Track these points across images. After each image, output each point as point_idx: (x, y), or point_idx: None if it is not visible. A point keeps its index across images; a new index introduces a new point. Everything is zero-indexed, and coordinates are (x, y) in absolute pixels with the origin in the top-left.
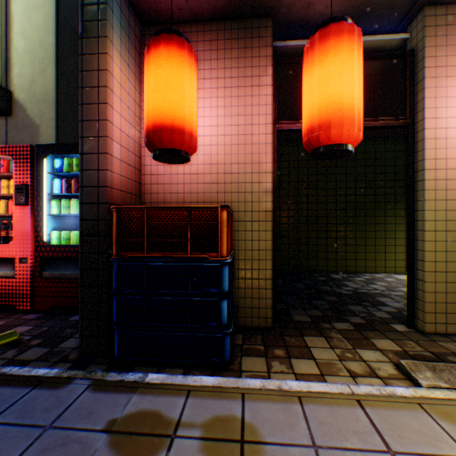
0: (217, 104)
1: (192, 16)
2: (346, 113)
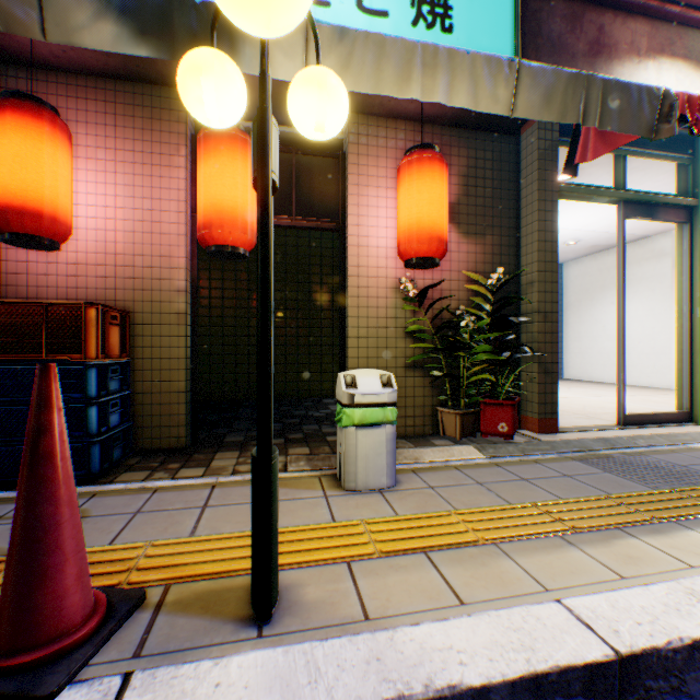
0: (116, 181)
1: (78, 67)
2: (229, 216)
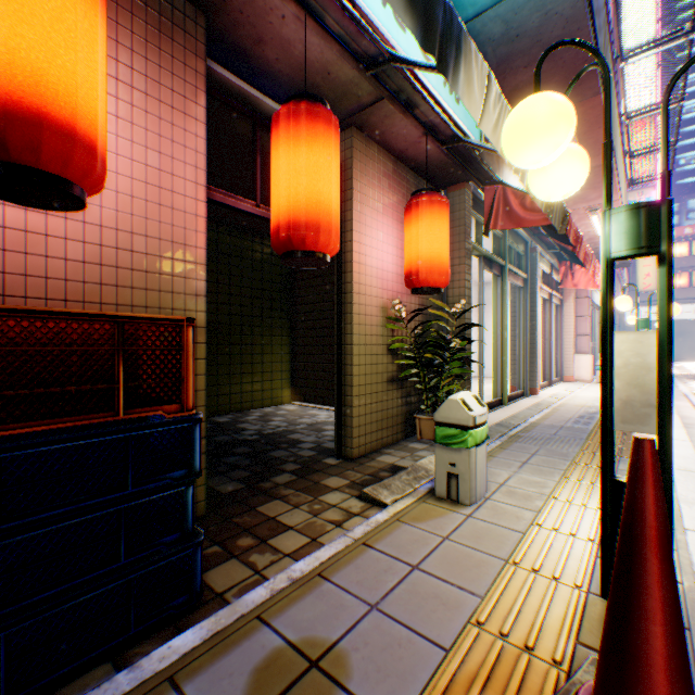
0: None
1: None
2: (334, 220)
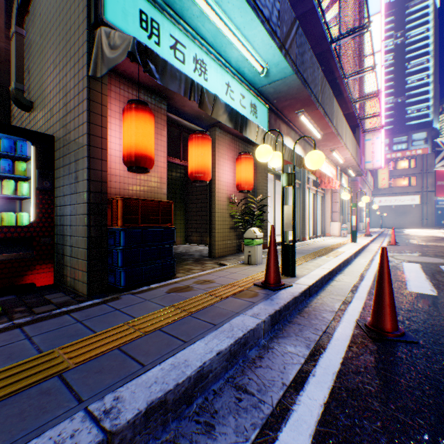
0: None
1: (129, 77)
2: (210, 170)
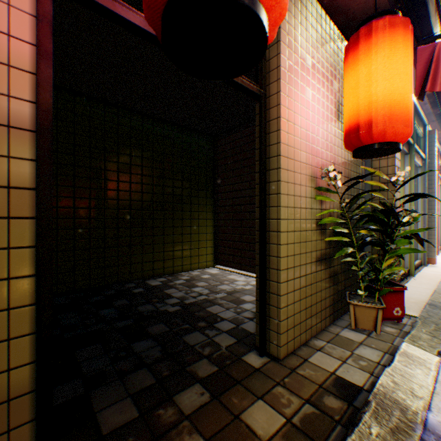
0: None
1: None
2: None
